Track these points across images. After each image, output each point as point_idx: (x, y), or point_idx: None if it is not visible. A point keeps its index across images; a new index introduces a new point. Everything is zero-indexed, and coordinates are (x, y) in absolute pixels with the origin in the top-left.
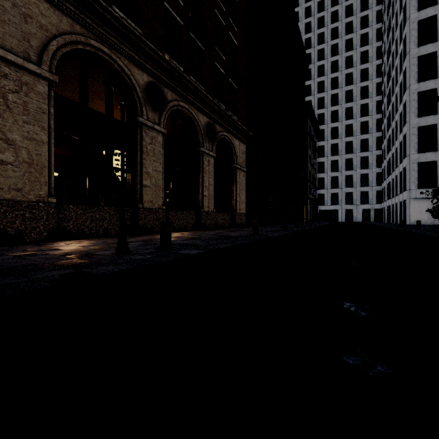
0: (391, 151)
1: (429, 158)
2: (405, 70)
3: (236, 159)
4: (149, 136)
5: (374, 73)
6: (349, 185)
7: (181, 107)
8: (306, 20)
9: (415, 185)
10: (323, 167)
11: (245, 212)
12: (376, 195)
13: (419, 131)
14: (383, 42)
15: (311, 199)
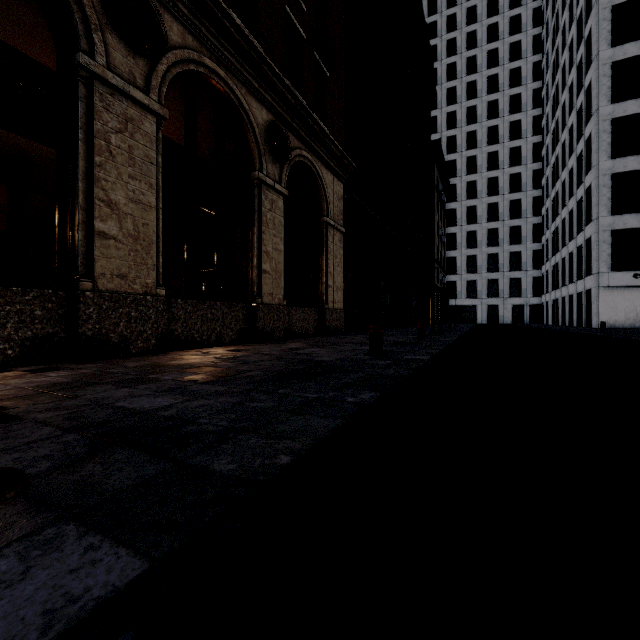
0: (560, 217)
1: (628, 224)
2: (588, 87)
3: (326, 207)
4: (114, 111)
5: (530, 102)
6: (493, 269)
7: (208, 70)
8: (430, 19)
9: (607, 266)
10: (454, 240)
11: (342, 306)
12: (532, 283)
13: (613, 180)
14: (543, 55)
15: (438, 290)
